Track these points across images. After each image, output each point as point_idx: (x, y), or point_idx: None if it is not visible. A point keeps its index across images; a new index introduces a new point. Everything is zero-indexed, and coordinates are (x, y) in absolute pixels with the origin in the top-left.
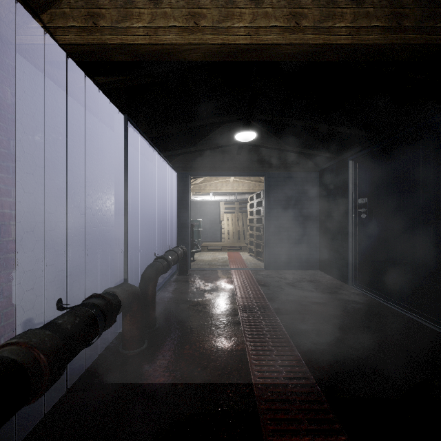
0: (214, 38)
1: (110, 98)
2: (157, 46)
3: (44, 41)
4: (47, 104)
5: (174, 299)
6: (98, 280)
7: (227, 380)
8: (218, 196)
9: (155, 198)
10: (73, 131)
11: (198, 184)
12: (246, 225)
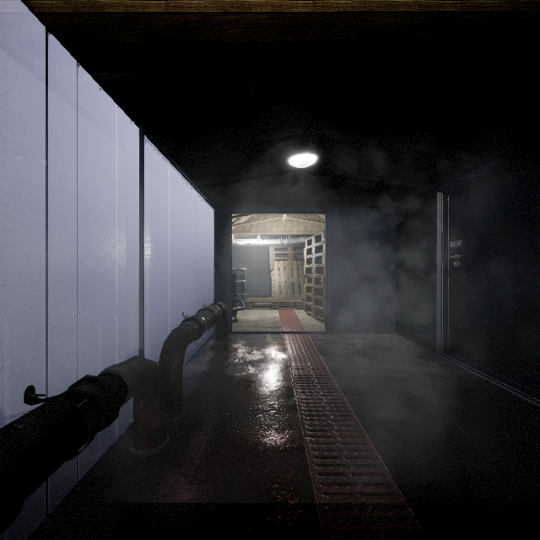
0: (261, 4)
1: (120, 105)
2: (178, 16)
3: (12, 9)
4: (27, 106)
5: (209, 373)
6: (106, 350)
7: (279, 498)
8: (266, 240)
9: (186, 241)
10: (67, 148)
11: (242, 224)
12: (302, 276)
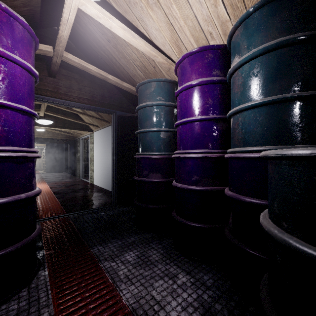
0: None
1: None
2: None
3: None
4: None
5: None
6: None
7: None
8: None
9: None
10: None
11: None
12: None
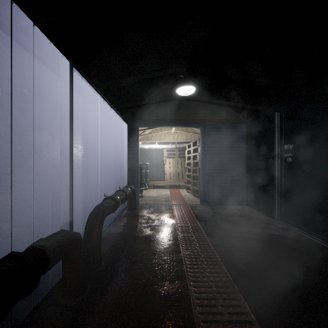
0: None
1: (56, 45)
2: None
3: None
4: None
5: (122, 234)
6: (47, 221)
7: None
8: (162, 145)
9: (108, 145)
10: (14, 74)
11: (146, 135)
12: (184, 168)
